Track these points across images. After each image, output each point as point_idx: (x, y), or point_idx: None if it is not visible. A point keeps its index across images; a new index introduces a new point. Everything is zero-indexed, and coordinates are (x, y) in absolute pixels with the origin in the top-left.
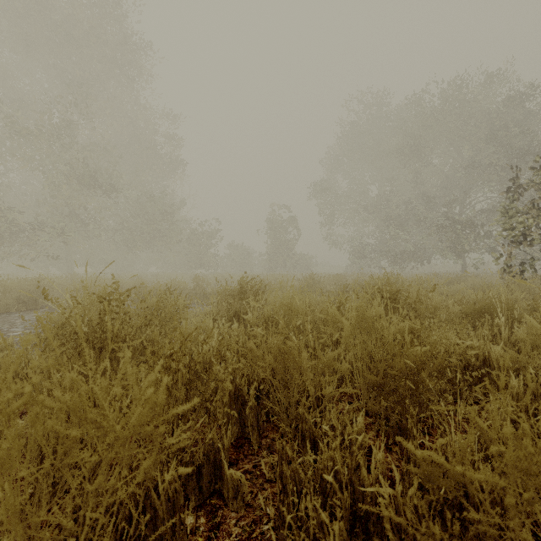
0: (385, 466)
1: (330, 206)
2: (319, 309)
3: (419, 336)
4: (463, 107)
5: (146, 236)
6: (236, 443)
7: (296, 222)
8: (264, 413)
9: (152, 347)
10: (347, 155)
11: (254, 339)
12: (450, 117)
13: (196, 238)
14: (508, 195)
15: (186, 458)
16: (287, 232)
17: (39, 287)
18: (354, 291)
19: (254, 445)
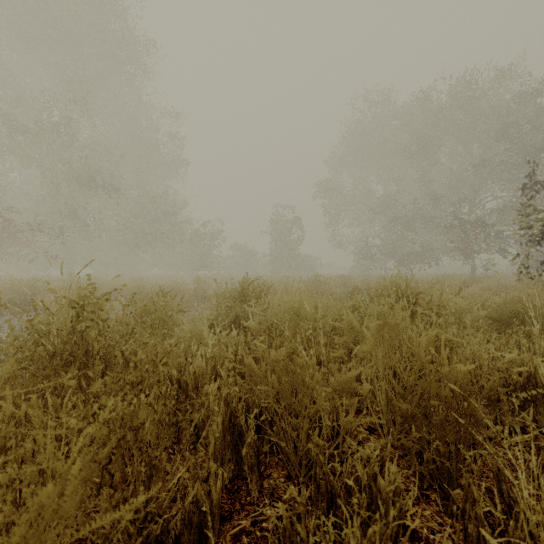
0: (424, 523)
1: (334, 206)
2: (329, 314)
3: (452, 348)
4: (473, 104)
5: (148, 237)
6: (231, 485)
7: (300, 223)
8: (266, 443)
9: (134, 361)
10: (352, 154)
11: (255, 350)
12: (459, 114)
13: (199, 239)
14: (525, 192)
15: (155, 531)
16: (291, 232)
17: (33, 289)
18: (363, 293)
19: (254, 491)
